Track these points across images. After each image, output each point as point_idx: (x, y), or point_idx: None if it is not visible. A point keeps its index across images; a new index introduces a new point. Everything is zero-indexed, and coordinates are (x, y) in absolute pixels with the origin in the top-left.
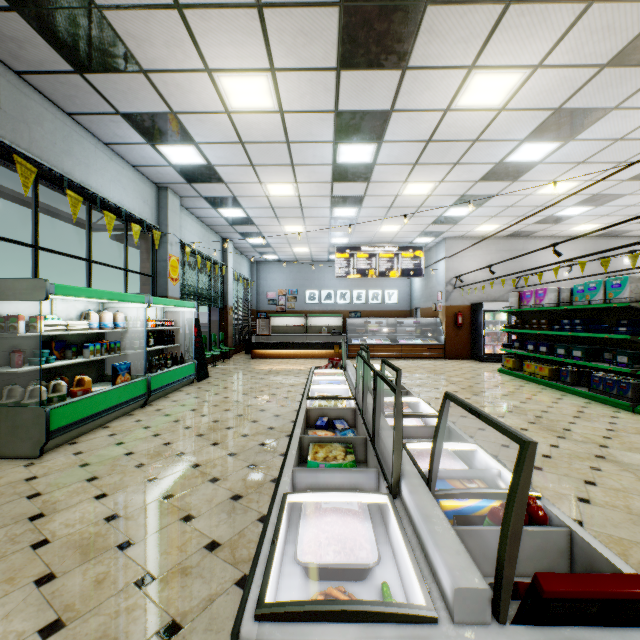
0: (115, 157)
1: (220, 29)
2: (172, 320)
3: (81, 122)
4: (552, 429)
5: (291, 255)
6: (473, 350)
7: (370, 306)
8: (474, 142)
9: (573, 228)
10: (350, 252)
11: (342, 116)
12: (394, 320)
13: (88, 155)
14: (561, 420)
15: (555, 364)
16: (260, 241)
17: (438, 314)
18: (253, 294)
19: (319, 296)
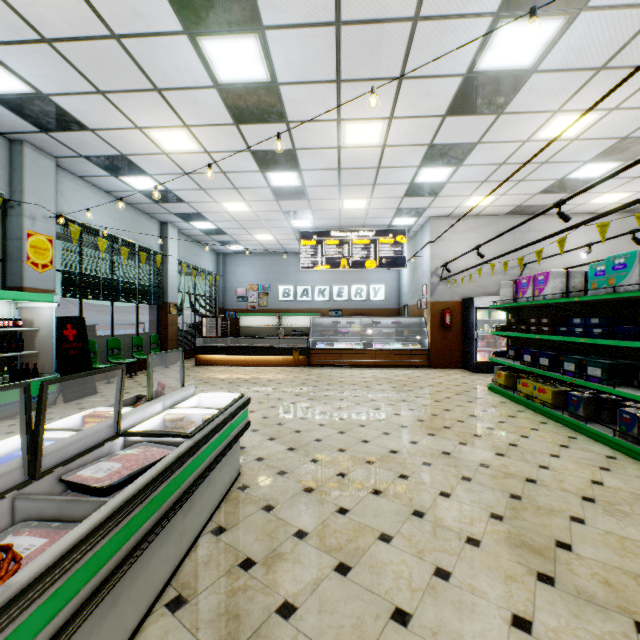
0: None
1: None
2: (19, 319)
3: None
4: (532, 543)
5: (258, 245)
6: (464, 357)
7: (353, 303)
8: (415, 23)
9: (594, 200)
10: (317, 238)
11: None
12: (369, 319)
13: None
14: (557, 509)
15: (563, 383)
16: (209, 226)
17: (423, 312)
18: (220, 290)
19: (294, 292)
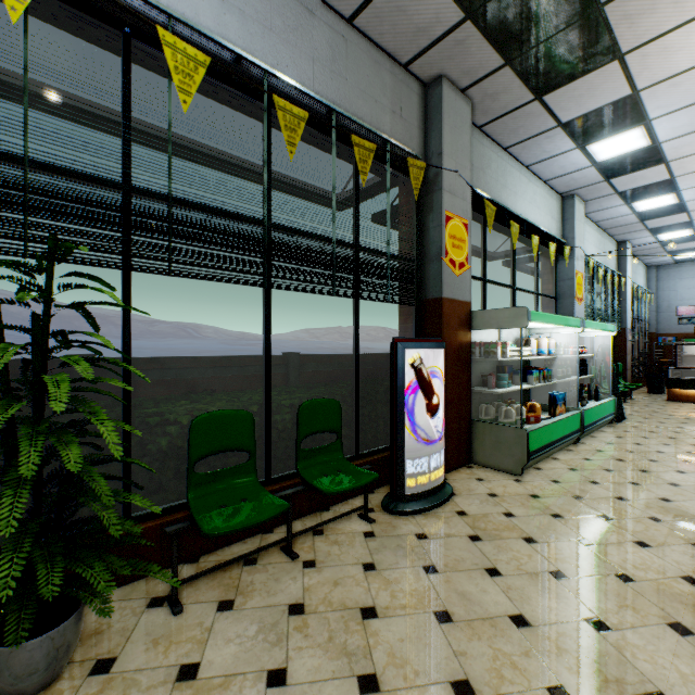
0: (531, 178)
1: None
2: (583, 347)
3: (512, 152)
4: None
5: None
6: None
7: None
8: None
9: None
10: None
11: None
12: None
13: (515, 183)
14: None
15: None
16: (680, 234)
17: None
18: (650, 311)
19: None
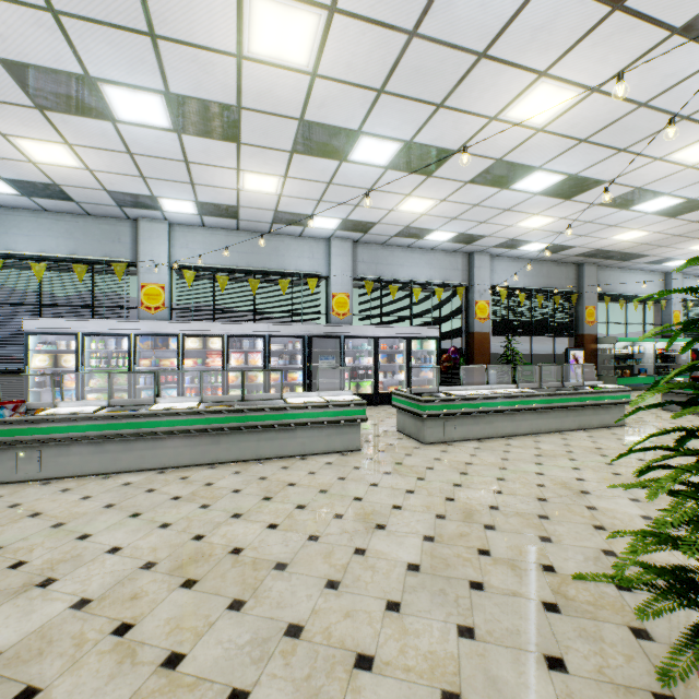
0: (638, 272)
1: (681, 244)
2: (673, 349)
3: (623, 268)
4: None
5: None
6: None
7: None
8: None
9: None
10: None
11: None
12: None
13: (625, 279)
14: None
15: None
16: None
17: None
18: None
19: None
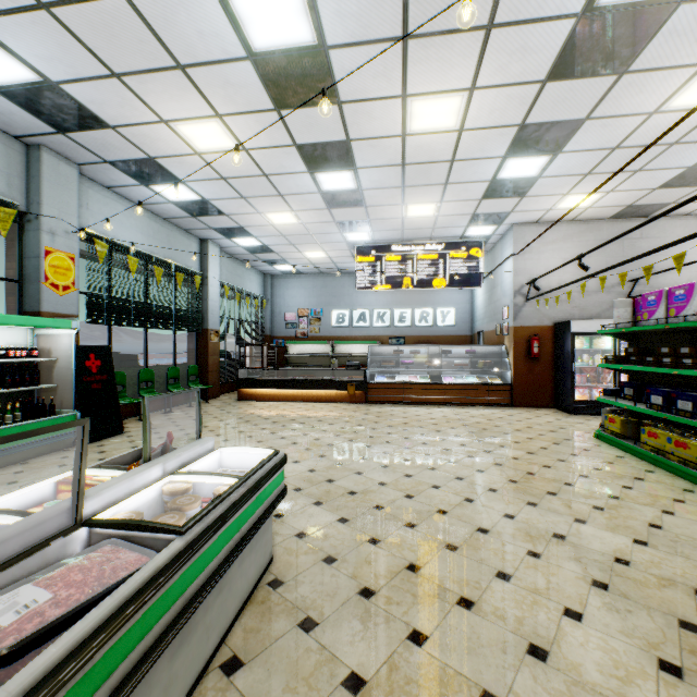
0: None
1: None
2: (34, 348)
3: None
4: None
5: (308, 264)
6: (557, 394)
7: (417, 330)
8: None
9: None
10: (376, 254)
11: None
12: (438, 348)
13: None
14: None
15: None
16: (253, 242)
17: (503, 339)
18: (267, 316)
19: (350, 317)
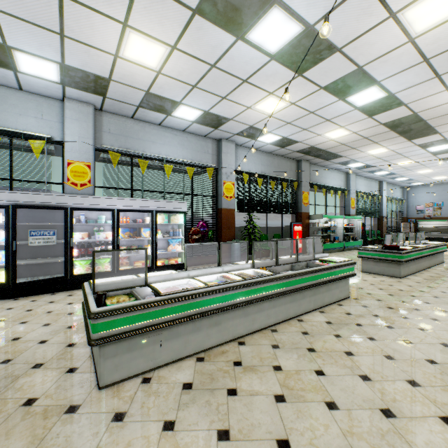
0: (332, 171)
1: (365, 147)
2: (351, 224)
3: (324, 167)
4: None
5: (433, 181)
6: None
7: None
8: None
9: None
10: None
11: (420, 145)
12: None
13: (325, 175)
14: None
15: None
16: (404, 179)
17: None
18: (404, 207)
19: None
